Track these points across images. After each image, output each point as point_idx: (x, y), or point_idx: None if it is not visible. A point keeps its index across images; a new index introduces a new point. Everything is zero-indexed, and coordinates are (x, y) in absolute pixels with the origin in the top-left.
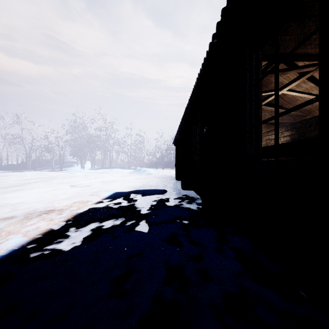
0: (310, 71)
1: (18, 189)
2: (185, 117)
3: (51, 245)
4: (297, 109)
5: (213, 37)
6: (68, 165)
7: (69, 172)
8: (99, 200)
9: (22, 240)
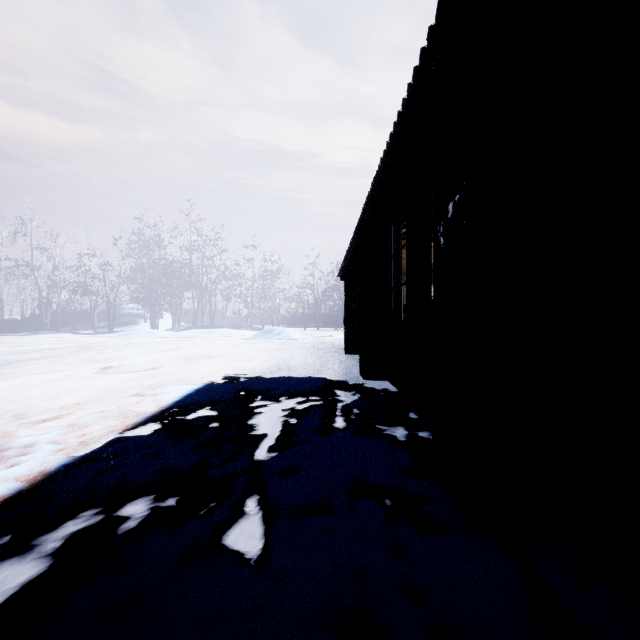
0: None
1: None
2: (371, 208)
3: None
4: None
5: None
6: (126, 321)
7: (123, 337)
8: (155, 410)
9: None
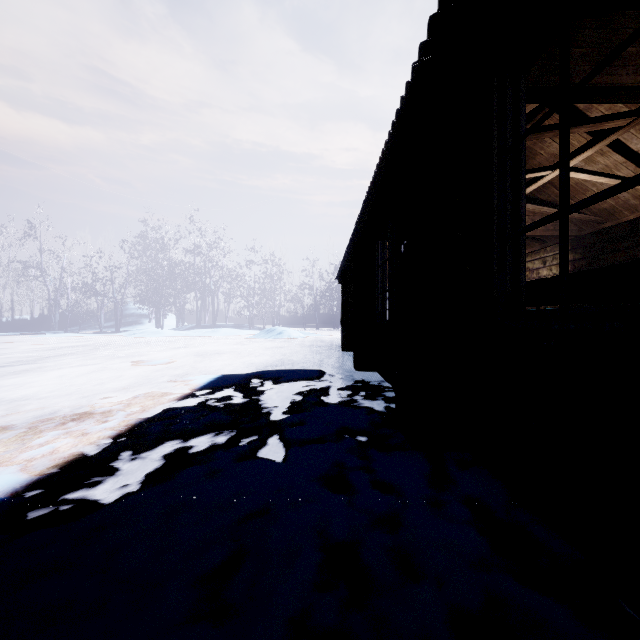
0: (618, 128)
1: (27, 370)
2: (362, 226)
3: (76, 492)
4: (617, 193)
5: (420, 51)
6: (131, 321)
7: (132, 336)
8: (188, 391)
9: (15, 481)
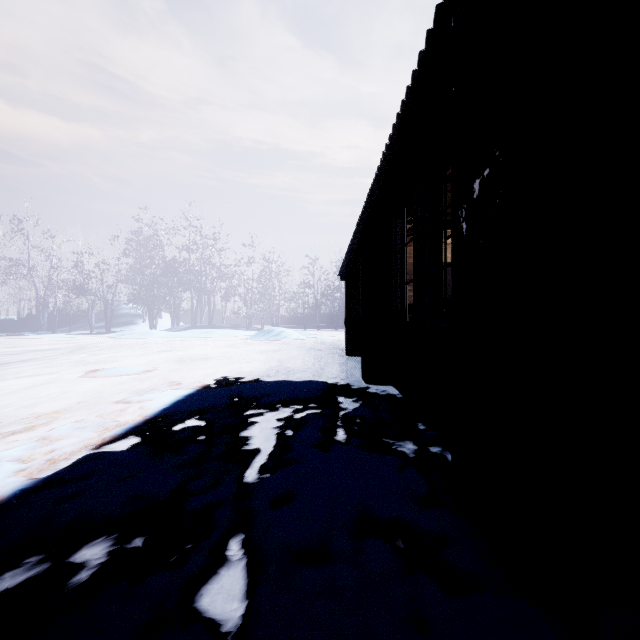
0: None
1: None
2: (374, 201)
3: None
4: None
5: None
6: (124, 321)
7: (120, 337)
8: (139, 420)
9: None
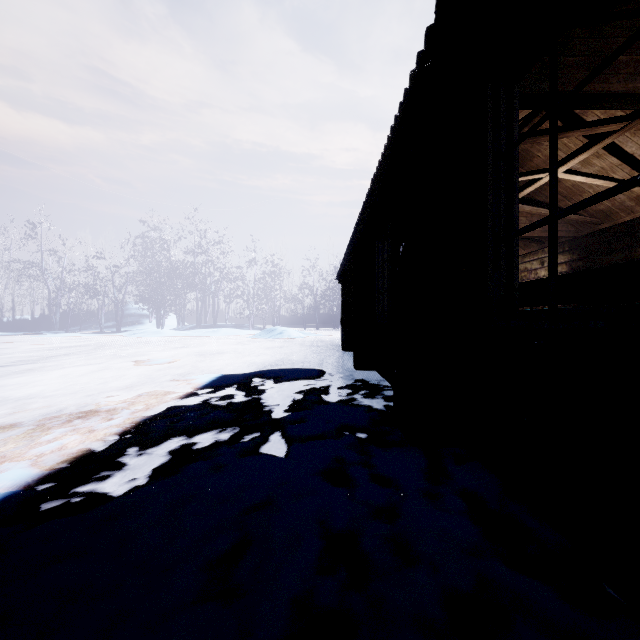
0: (612, 132)
1: (30, 369)
2: (361, 227)
3: (86, 486)
4: (601, 200)
5: (418, 60)
6: (131, 321)
7: (133, 336)
8: (191, 390)
9: (27, 475)
